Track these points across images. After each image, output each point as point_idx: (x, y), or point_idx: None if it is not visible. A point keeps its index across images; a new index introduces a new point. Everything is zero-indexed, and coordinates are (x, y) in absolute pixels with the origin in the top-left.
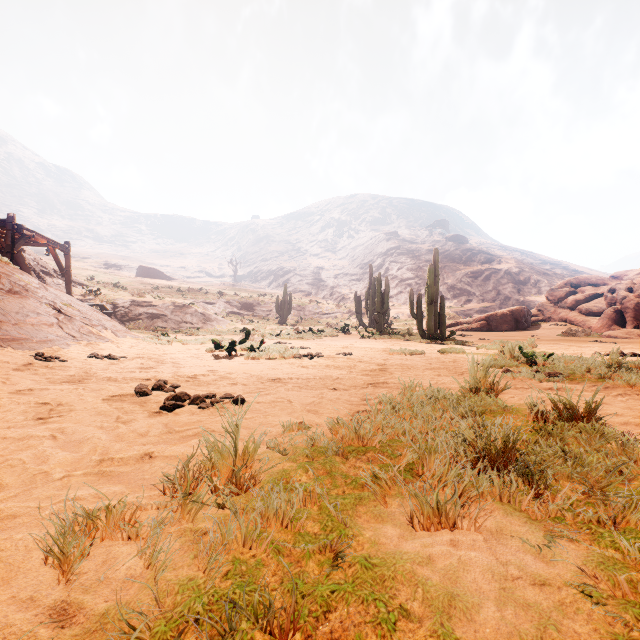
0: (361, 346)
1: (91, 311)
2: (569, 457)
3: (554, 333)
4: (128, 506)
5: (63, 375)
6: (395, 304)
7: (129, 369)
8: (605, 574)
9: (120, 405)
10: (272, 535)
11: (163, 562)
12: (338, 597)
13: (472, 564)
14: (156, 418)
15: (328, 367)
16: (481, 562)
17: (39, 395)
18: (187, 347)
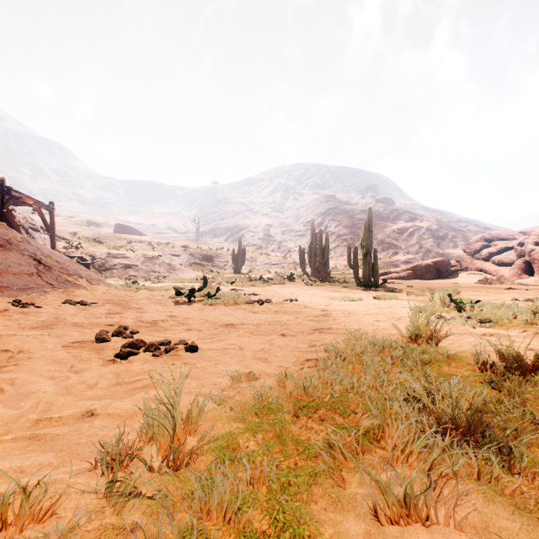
0: (305, 293)
1: (69, 262)
2: (534, 417)
3: (471, 281)
4: (49, 486)
5: (34, 321)
6: (333, 256)
7: (96, 314)
8: None
9: (78, 352)
10: None
11: None
12: None
13: None
14: (109, 367)
15: (277, 313)
16: None
17: (5, 341)
18: (153, 293)
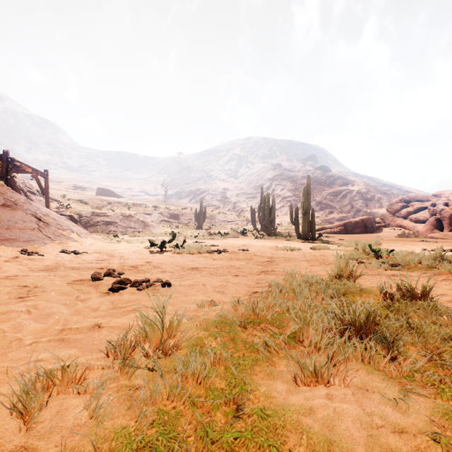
0: (255, 244)
1: (62, 219)
2: (412, 327)
3: (392, 235)
4: (79, 366)
5: (40, 265)
6: (279, 214)
7: (88, 261)
8: (449, 423)
9: (80, 287)
10: (188, 391)
11: (102, 414)
12: (240, 443)
13: (344, 414)
14: (105, 297)
15: (232, 259)
16: (351, 413)
17: (21, 280)
18: (131, 245)
